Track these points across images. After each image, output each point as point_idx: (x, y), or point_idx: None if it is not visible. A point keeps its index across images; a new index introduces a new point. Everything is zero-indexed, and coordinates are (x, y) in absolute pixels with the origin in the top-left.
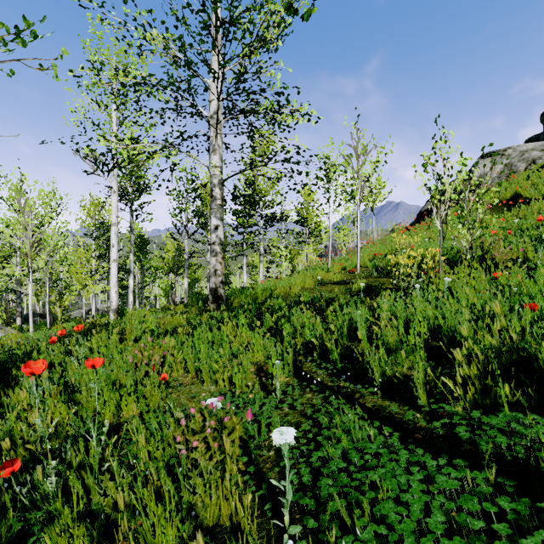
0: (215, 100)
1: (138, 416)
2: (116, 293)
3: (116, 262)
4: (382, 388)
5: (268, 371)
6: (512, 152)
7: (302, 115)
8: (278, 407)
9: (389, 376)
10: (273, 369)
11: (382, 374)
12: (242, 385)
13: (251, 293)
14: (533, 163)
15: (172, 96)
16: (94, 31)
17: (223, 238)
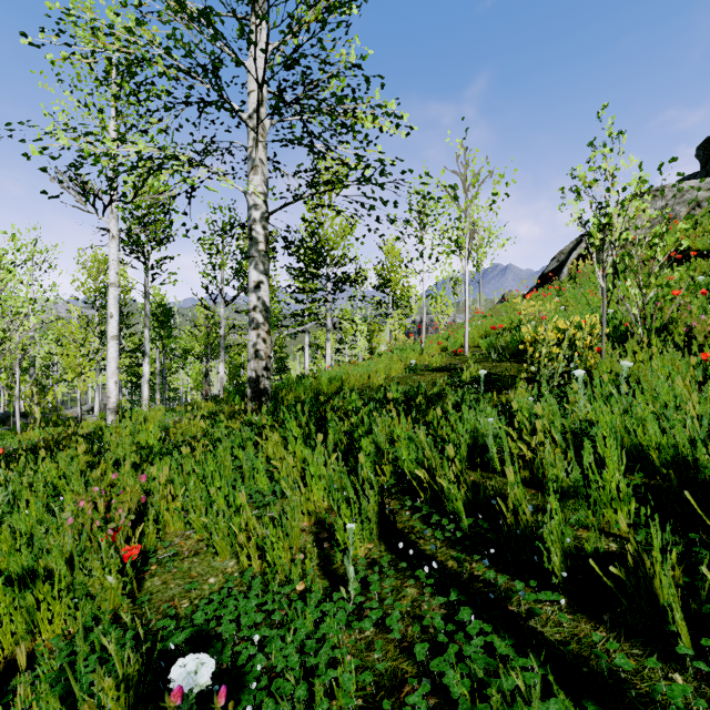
0: (256, 92)
1: (67, 640)
2: (115, 385)
3: (115, 339)
4: (566, 586)
5: (334, 526)
6: (667, 192)
7: (388, 114)
8: (352, 620)
9: (567, 550)
10: (342, 531)
11: (563, 555)
12: (285, 562)
13: (312, 385)
14: (697, 207)
15: (181, 70)
16: (83, 2)
17: (268, 302)
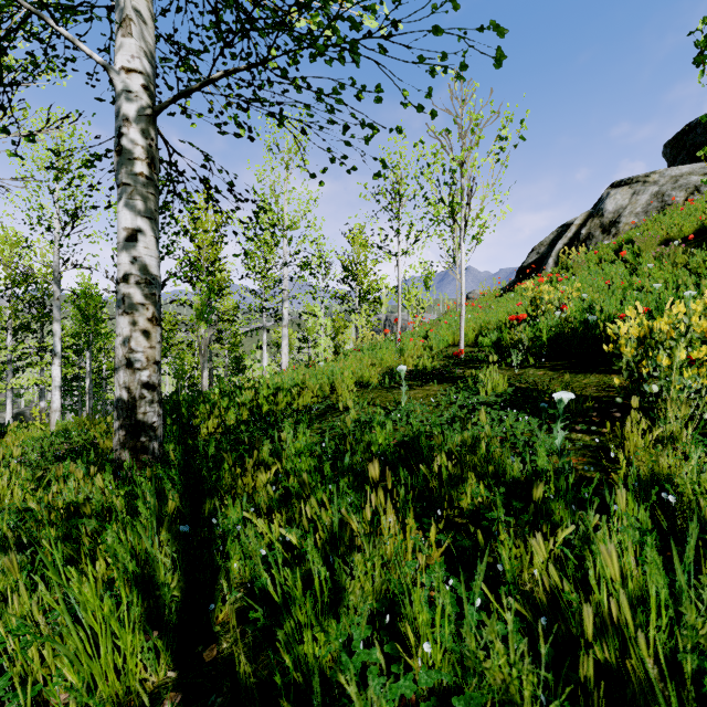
0: None
1: None
2: None
3: None
4: None
5: None
6: (658, 178)
7: None
8: None
9: None
10: None
11: None
12: None
13: (247, 402)
14: (696, 191)
15: None
16: None
17: (153, 266)
